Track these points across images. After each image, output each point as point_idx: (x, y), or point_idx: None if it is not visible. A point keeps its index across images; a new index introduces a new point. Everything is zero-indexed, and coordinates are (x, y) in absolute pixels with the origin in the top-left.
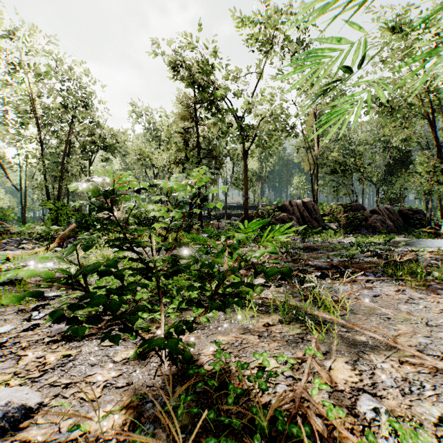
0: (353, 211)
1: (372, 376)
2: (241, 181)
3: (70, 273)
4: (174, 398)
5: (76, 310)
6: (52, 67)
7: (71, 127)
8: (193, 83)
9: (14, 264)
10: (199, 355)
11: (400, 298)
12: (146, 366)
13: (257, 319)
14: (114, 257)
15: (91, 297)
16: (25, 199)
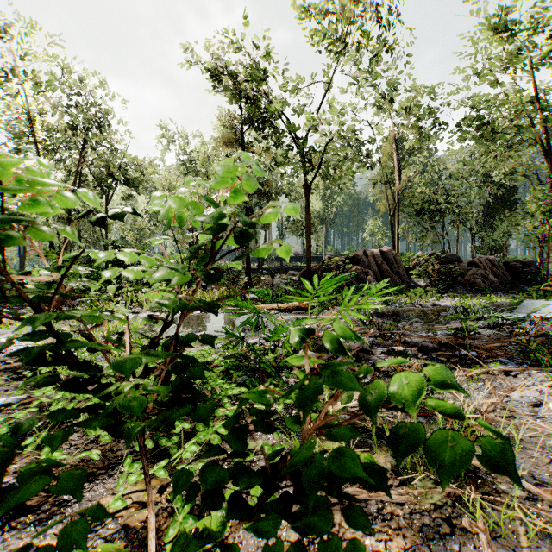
0: (445, 263)
1: None
2: (300, 224)
3: None
4: None
5: None
6: (55, 76)
7: (82, 155)
8: (239, 95)
9: None
10: None
11: None
12: None
13: None
14: (32, 379)
15: None
16: (25, 247)
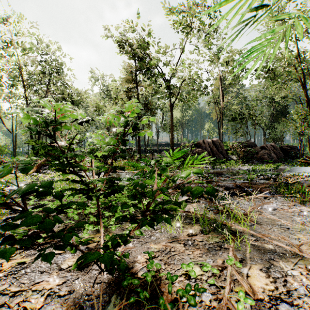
0: (248, 147)
1: (285, 283)
2: (168, 126)
3: (4, 194)
4: (109, 307)
5: (9, 230)
6: (34, 44)
7: (48, 88)
8: (134, 55)
9: (0, 184)
10: (134, 262)
11: (293, 211)
12: (88, 273)
13: (182, 229)
14: (59, 179)
15: (26, 217)
16: (16, 138)
